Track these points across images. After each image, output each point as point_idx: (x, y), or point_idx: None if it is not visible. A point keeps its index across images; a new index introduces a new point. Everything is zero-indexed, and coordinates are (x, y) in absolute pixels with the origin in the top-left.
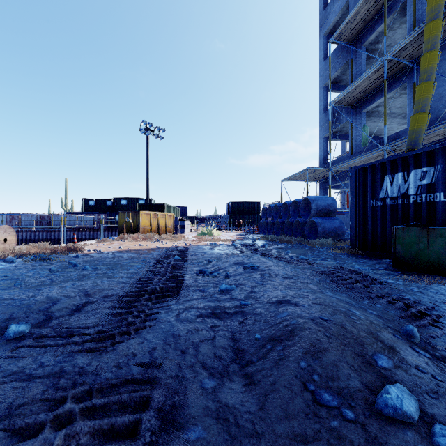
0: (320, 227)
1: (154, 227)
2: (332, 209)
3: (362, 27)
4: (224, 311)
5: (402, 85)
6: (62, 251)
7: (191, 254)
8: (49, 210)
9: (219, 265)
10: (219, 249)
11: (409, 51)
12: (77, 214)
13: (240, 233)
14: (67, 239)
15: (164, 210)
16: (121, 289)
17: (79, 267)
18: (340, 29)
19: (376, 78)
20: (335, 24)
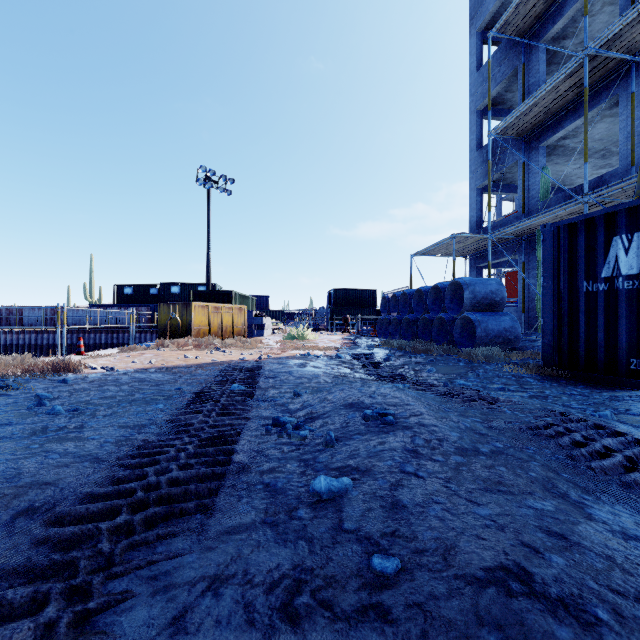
0: (481, 328)
1: (215, 327)
2: (498, 299)
3: (542, 12)
4: (322, 597)
5: (610, 99)
6: (42, 370)
7: (266, 375)
8: (69, 301)
9: (314, 408)
10: (314, 366)
11: (626, 41)
12: (106, 308)
13: (348, 336)
14: (91, 344)
15: (232, 301)
16: (74, 486)
17: (46, 407)
18: (506, 15)
19: (567, 89)
20: (495, 14)
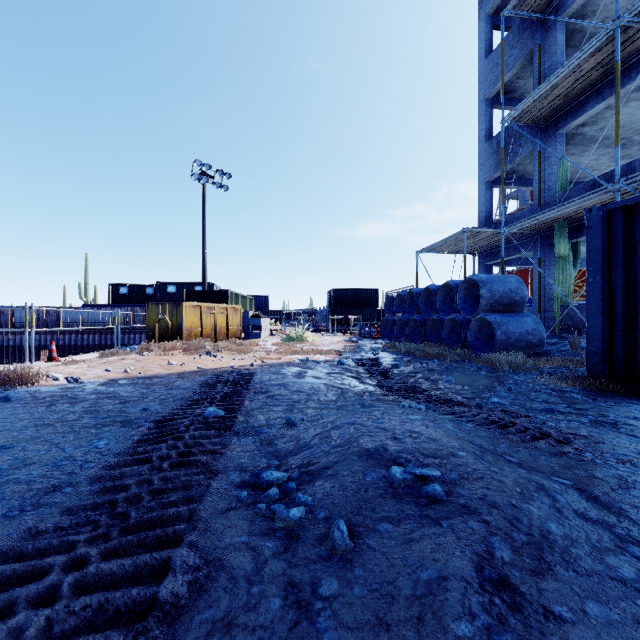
0: (500, 331)
1: (208, 329)
2: (518, 298)
3: None
4: None
5: (639, 78)
6: None
7: (256, 388)
8: (65, 301)
9: (313, 453)
10: (314, 376)
11: None
12: (100, 308)
13: (350, 338)
14: (84, 345)
15: (228, 301)
16: None
17: None
18: None
19: (592, 68)
20: None
